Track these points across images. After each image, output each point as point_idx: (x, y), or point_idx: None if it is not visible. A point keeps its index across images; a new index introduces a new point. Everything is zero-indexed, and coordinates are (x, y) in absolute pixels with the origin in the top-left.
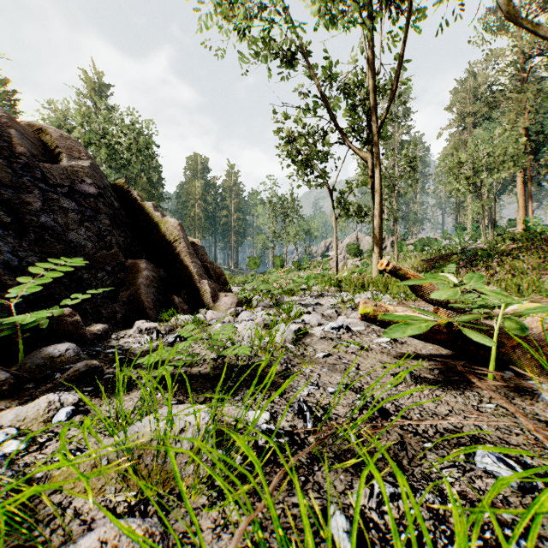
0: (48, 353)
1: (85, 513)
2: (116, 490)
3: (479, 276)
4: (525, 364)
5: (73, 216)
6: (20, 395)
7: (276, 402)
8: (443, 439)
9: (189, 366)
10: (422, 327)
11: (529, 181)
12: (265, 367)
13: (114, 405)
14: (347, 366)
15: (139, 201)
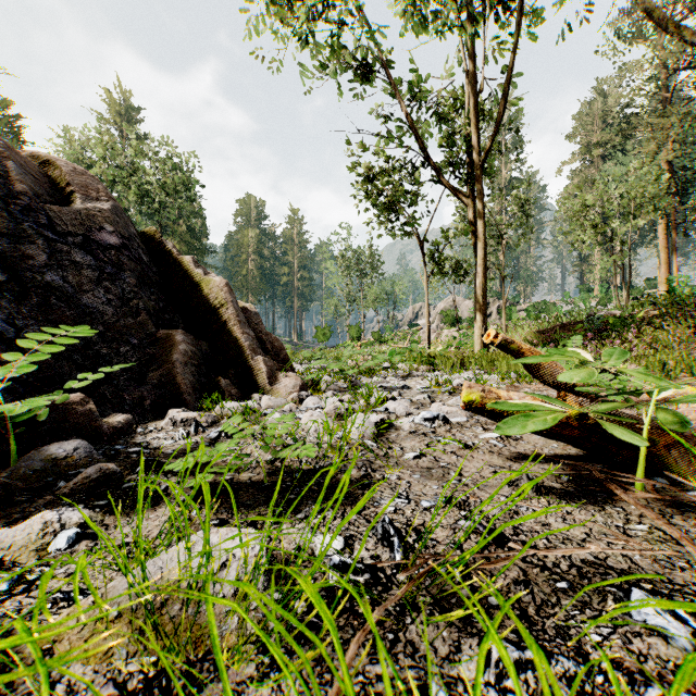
0: (50, 453)
1: (82, 689)
2: (128, 653)
3: (620, 352)
4: (682, 468)
5: (88, 273)
6: (9, 511)
7: (353, 522)
8: (582, 576)
9: (237, 470)
10: (548, 420)
11: (674, 230)
12: (338, 473)
13: (134, 526)
14: (445, 470)
15: (176, 255)
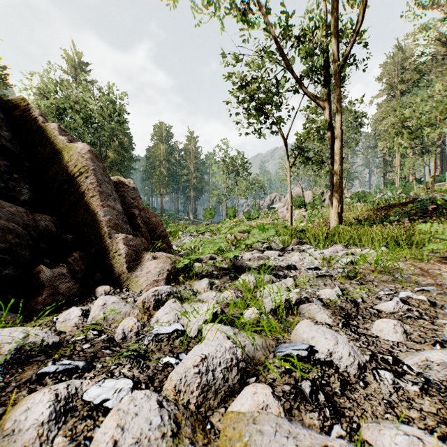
0: None
1: None
2: None
3: None
4: None
5: None
6: None
7: None
8: None
9: None
10: None
11: None
12: None
13: None
14: None
15: (41, 122)
